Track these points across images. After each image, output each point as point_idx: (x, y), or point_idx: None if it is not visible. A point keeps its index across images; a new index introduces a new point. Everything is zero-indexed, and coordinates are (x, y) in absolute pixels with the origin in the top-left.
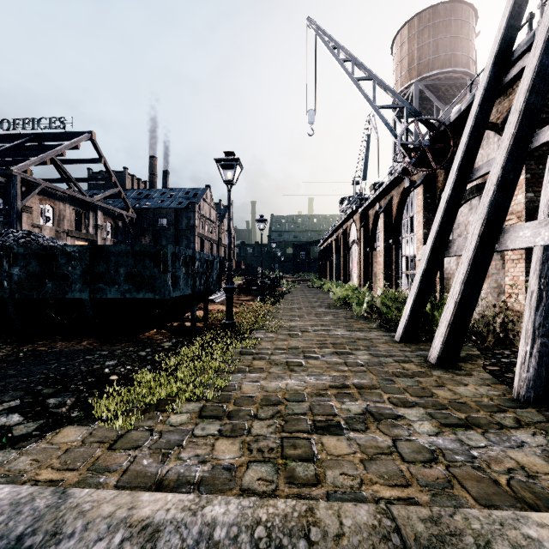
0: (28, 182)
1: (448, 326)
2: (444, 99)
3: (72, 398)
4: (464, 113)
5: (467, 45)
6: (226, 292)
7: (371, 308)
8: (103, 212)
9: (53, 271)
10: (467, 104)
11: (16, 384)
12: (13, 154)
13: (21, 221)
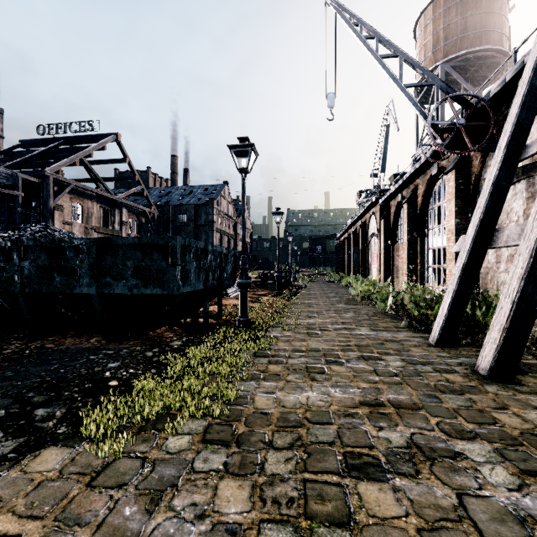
0: (60, 182)
1: (503, 331)
2: (473, 81)
3: (63, 409)
4: (508, 85)
5: (499, 20)
6: (240, 287)
7: (396, 305)
8: (127, 209)
9: (61, 265)
10: (512, 73)
11: (8, 389)
12: (47, 157)
13: (54, 219)
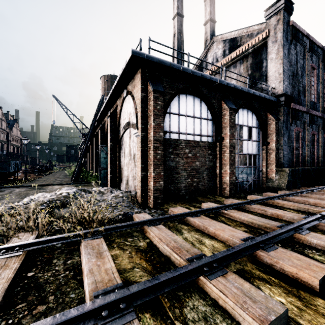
0: None
1: (73, 174)
2: None
3: None
4: None
5: None
6: (25, 170)
7: None
8: None
9: None
10: None
11: None
12: None
13: None
